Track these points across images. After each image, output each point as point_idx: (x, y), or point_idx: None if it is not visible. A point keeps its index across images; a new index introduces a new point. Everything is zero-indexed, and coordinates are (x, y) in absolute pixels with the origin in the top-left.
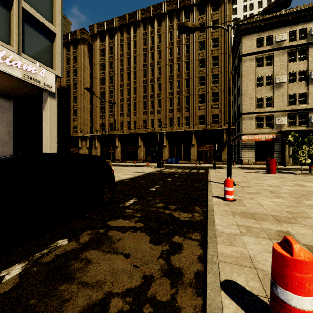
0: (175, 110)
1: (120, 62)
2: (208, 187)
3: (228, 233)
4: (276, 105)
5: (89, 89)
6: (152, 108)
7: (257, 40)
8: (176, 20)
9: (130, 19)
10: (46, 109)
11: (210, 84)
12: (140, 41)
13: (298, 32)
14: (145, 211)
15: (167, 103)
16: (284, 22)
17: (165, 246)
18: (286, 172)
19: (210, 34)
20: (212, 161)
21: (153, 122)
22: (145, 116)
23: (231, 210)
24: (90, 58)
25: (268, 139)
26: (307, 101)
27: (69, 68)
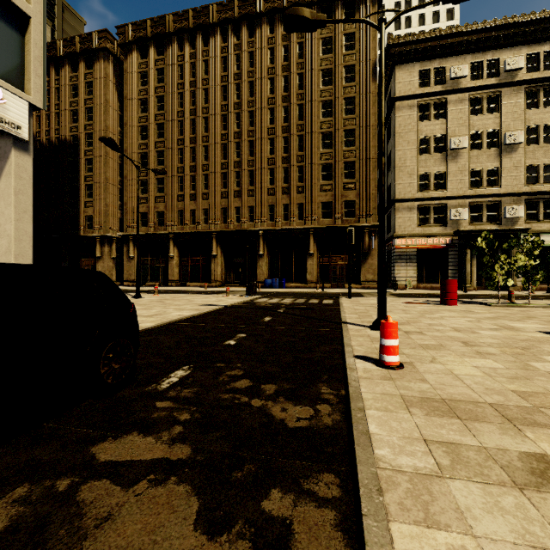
0: (279, 191)
1: (178, 99)
2: (342, 334)
3: (410, 472)
4: (450, 187)
5: (109, 141)
6: (237, 186)
7: (419, 74)
8: (282, 29)
9: (197, 19)
10: (7, 174)
11: (340, 147)
12: (216, 61)
13: (486, 64)
14: (205, 402)
15: (265, 178)
16: (464, 46)
17: (239, 541)
18: (472, 302)
19: (341, 58)
20: (344, 283)
21: (240, 212)
22: (225, 200)
23: (399, 393)
24: (120, 88)
25: (438, 244)
26: (500, 182)
27: (77, 104)
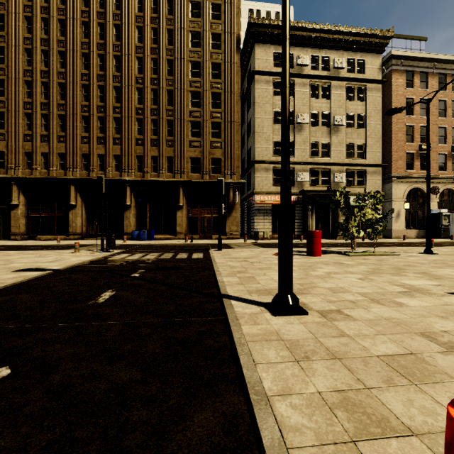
0: (148, 143)
1: (24, 23)
2: (230, 332)
3: None
4: (297, 154)
5: None
6: (101, 132)
7: (274, 55)
8: None
9: None
10: None
11: (208, 107)
12: None
13: (321, 59)
14: None
15: (133, 127)
16: (306, 40)
17: None
18: (328, 251)
19: (209, 24)
20: (211, 234)
21: (104, 160)
22: (86, 145)
23: None
24: None
25: None
26: (330, 154)
27: None
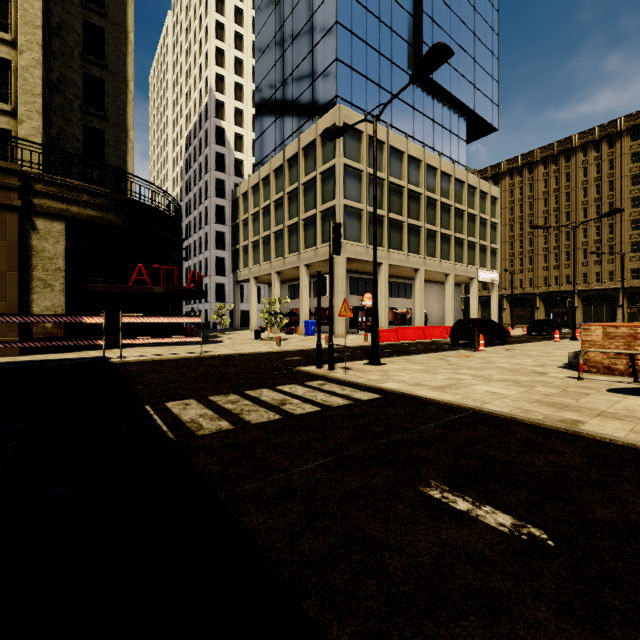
0: (591, 264)
1: (509, 211)
2: None
3: None
4: None
5: (506, 270)
6: (556, 262)
7: None
8: (594, 153)
9: (524, 160)
10: (493, 293)
11: None
12: (538, 183)
13: None
14: None
15: (579, 255)
16: None
17: None
18: None
19: None
20: None
21: (558, 279)
22: (545, 272)
23: None
24: None
25: None
26: None
27: None
